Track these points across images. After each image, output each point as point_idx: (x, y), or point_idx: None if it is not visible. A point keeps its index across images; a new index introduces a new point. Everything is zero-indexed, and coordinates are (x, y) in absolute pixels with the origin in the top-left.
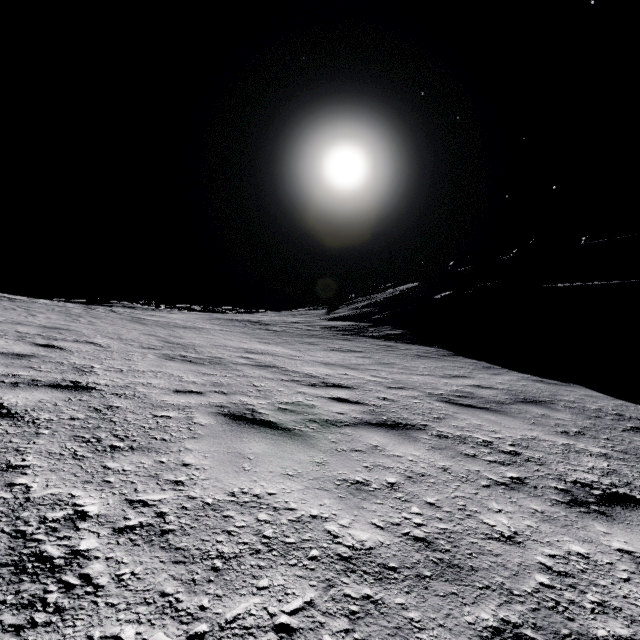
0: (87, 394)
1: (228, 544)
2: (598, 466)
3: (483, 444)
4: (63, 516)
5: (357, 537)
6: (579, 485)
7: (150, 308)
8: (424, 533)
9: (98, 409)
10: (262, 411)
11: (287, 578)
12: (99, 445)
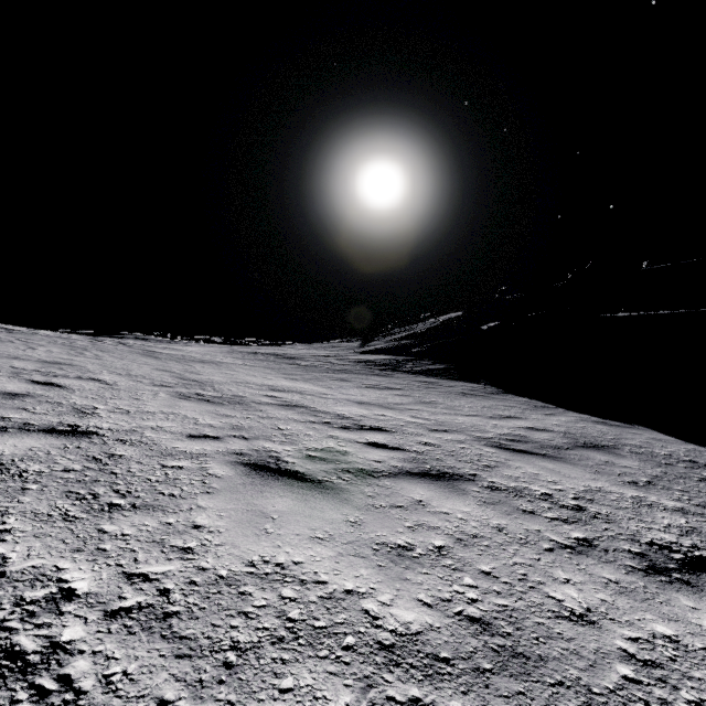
0: (86, 440)
1: (245, 630)
2: (675, 523)
3: (542, 497)
4: (44, 596)
5: (401, 618)
6: (656, 547)
7: (165, 340)
8: (480, 611)
9: (98, 458)
10: (288, 459)
11: (316, 676)
12: (96, 503)
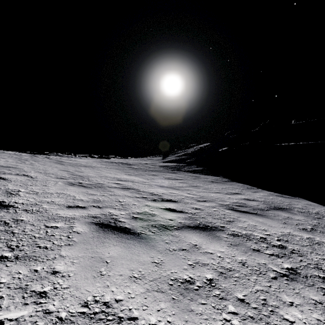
0: (5, 211)
1: None
2: None
3: (261, 240)
4: None
5: None
6: None
7: (70, 156)
8: None
9: (7, 222)
10: (121, 220)
11: None
12: None
